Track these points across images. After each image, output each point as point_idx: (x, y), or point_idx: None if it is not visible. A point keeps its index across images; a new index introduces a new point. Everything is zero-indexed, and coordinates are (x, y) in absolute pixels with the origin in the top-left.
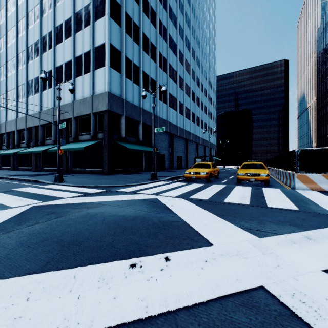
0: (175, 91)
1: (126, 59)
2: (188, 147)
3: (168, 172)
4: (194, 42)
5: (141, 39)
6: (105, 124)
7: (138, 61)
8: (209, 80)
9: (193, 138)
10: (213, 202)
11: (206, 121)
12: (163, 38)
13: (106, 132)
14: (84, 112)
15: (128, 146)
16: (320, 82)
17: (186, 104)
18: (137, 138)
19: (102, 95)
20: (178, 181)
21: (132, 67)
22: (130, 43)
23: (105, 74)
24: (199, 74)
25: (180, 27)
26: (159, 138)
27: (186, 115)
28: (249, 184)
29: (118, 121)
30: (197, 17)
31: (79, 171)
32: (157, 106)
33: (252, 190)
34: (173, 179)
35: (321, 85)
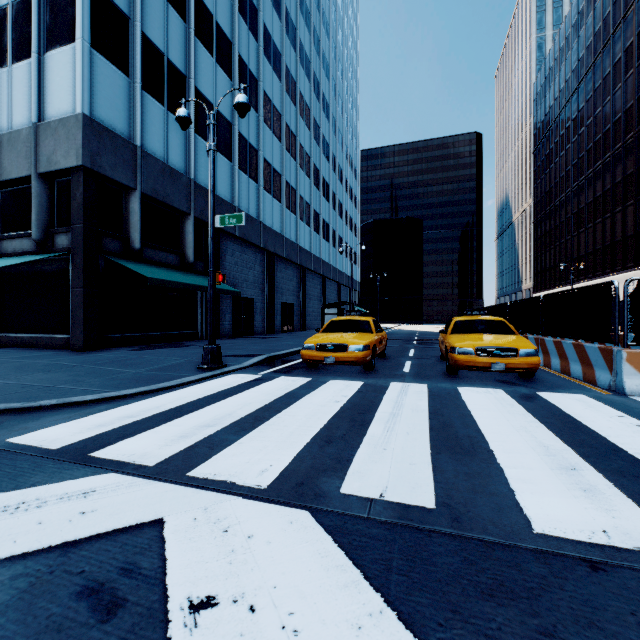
0: (278, 157)
1: (147, 42)
2: (306, 285)
3: (260, 342)
4: (318, 63)
5: (190, 5)
6: (76, 206)
7: (183, 59)
8: (348, 150)
9: (316, 266)
10: (483, 539)
11: (341, 232)
12: (250, 28)
13: (79, 231)
14: (12, 171)
15: (147, 272)
16: (540, 174)
17: (301, 190)
18: (179, 254)
19: (67, 122)
20: (283, 369)
21: (166, 70)
22: (160, 6)
23: (76, 62)
24: (328, 133)
25: (288, 18)
26: (239, 260)
27: (301, 214)
28: (479, 376)
29: (122, 204)
30: (323, 13)
31: (1, 342)
32: (233, 183)
33: (526, 406)
34: (270, 363)
35: (541, 179)
